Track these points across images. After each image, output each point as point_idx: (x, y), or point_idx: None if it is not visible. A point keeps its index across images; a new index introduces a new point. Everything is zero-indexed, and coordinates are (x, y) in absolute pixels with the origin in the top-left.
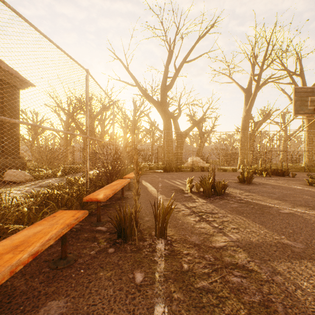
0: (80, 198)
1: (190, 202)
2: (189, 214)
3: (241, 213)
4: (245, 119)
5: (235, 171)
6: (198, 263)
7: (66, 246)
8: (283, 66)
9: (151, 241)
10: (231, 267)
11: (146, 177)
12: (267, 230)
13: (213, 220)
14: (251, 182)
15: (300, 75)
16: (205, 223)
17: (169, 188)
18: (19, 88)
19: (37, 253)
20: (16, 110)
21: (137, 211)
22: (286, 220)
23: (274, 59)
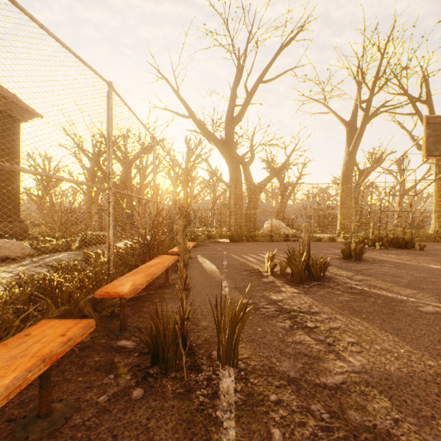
0: (92, 290)
1: (273, 291)
2: (274, 314)
3: (358, 312)
4: (348, 165)
5: (333, 240)
6: (300, 425)
7: (48, 392)
8: (402, 89)
9: (211, 371)
10: (365, 437)
11: (205, 251)
12: (410, 347)
13: (314, 326)
14: (361, 259)
15: (427, 101)
16: (302, 333)
17: (239, 268)
18: (19, 120)
19: None
20: (15, 152)
21: (186, 319)
22: (435, 326)
23: (390, 79)
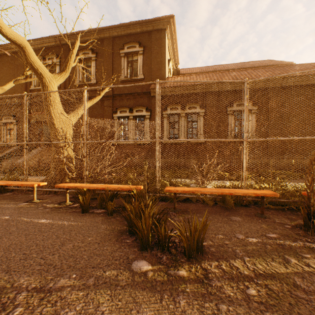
0: None
1: None
2: None
3: None
4: None
5: None
6: None
7: (262, 208)
8: None
9: None
10: None
11: None
12: None
13: None
14: None
15: None
16: None
17: None
18: None
19: (231, 193)
20: None
21: (311, 207)
22: None
23: None
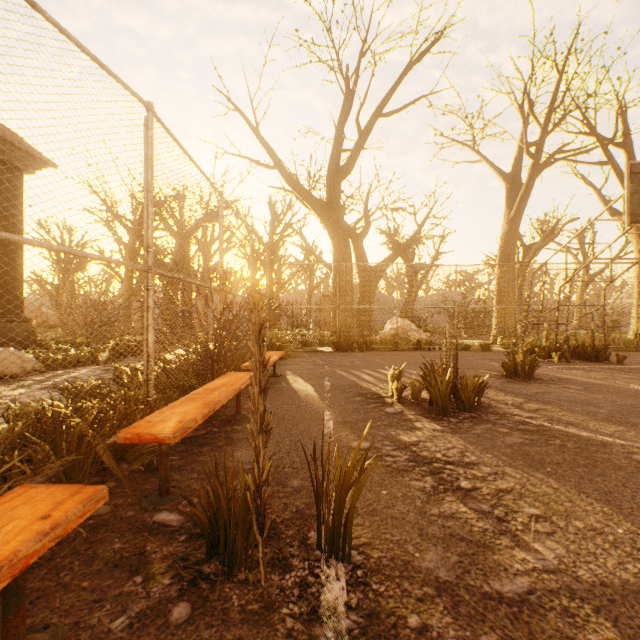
0: (114, 430)
1: (403, 428)
2: (405, 467)
3: (538, 464)
4: (508, 238)
5: (487, 349)
6: None
7: (19, 619)
8: (588, 126)
9: (307, 570)
10: None
11: (297, 364)
12: (632, 525)
13: (471, 487)
14: (531, 377)
15: (625, 144)
16: (454, 499)
17: (348, 392)
18: (22, 171)
19: None
20: (15, 218)
21: (264, 482)
22: None
23: (570, 111)
